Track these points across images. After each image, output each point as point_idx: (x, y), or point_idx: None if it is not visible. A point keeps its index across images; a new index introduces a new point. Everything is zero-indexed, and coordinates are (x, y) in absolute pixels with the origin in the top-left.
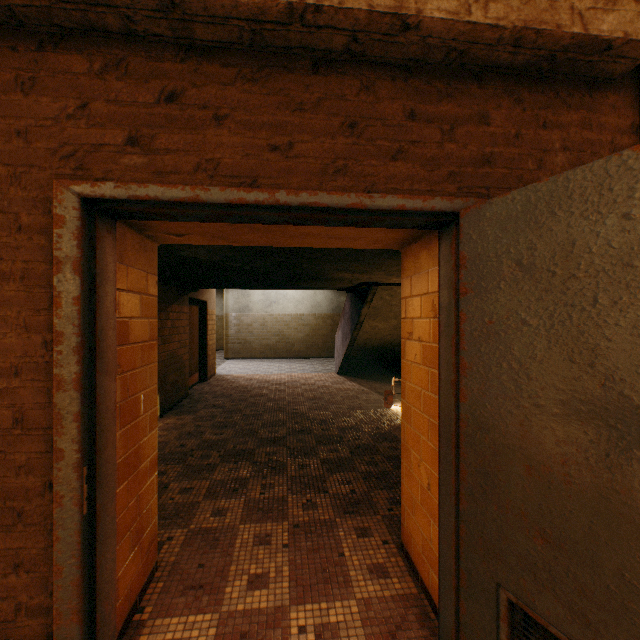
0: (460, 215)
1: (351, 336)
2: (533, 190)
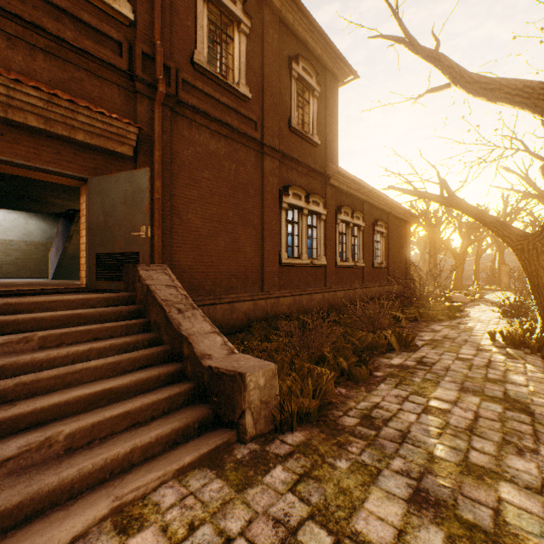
0: (88, 179)
1: (64, 247)
2: (99, 178)
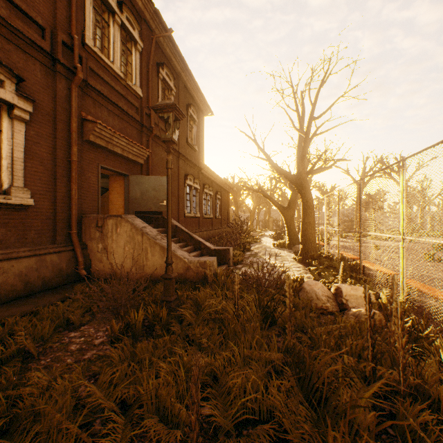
0: (129, 175)
1: None
2: (137, 176)
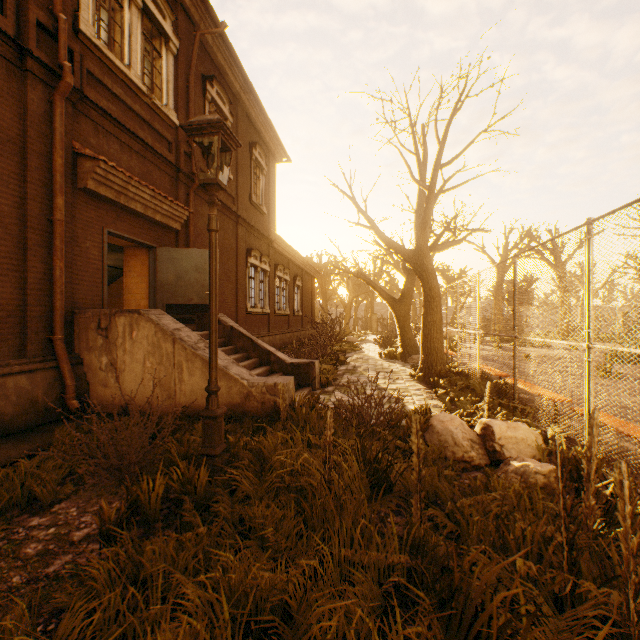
0: (157, 248)
1: None
2: (169, 248)
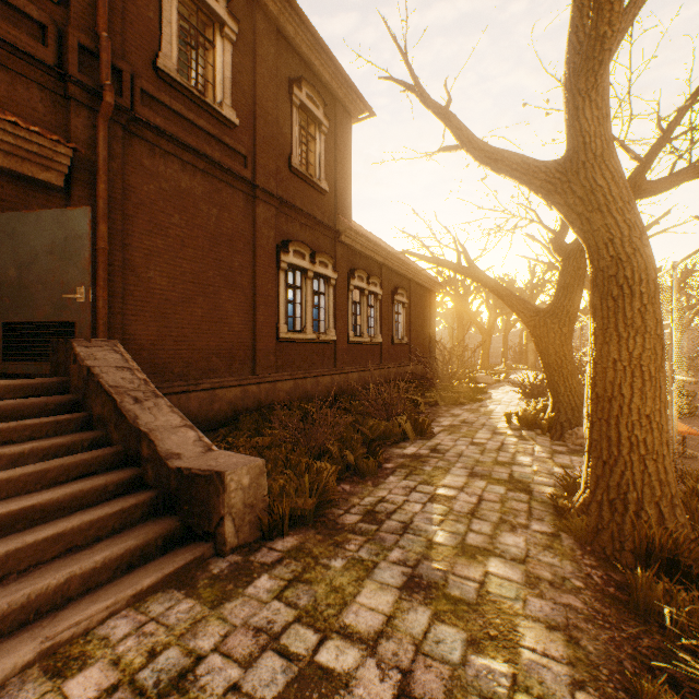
0: None
1: None
2: (9, 214)
